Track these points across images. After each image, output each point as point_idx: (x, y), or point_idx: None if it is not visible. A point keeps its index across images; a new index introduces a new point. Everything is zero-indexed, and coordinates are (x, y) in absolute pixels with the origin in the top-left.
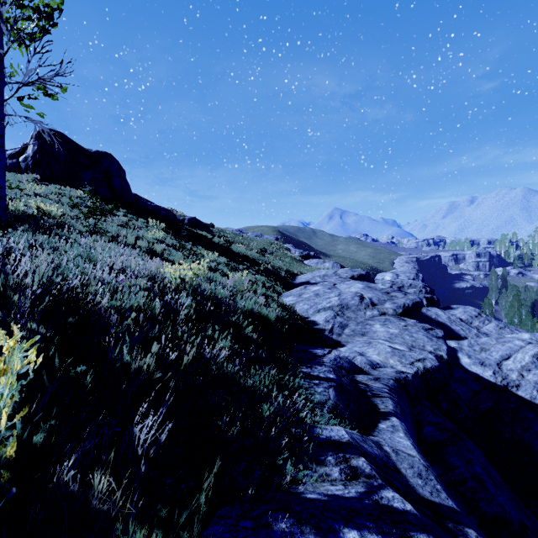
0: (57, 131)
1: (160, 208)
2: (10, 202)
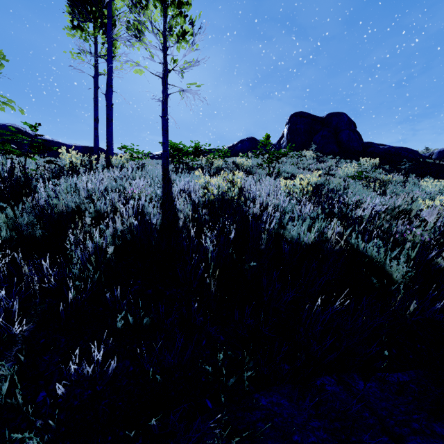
0: (300, 112)
1: (394, 148)
2: (216, 161)
